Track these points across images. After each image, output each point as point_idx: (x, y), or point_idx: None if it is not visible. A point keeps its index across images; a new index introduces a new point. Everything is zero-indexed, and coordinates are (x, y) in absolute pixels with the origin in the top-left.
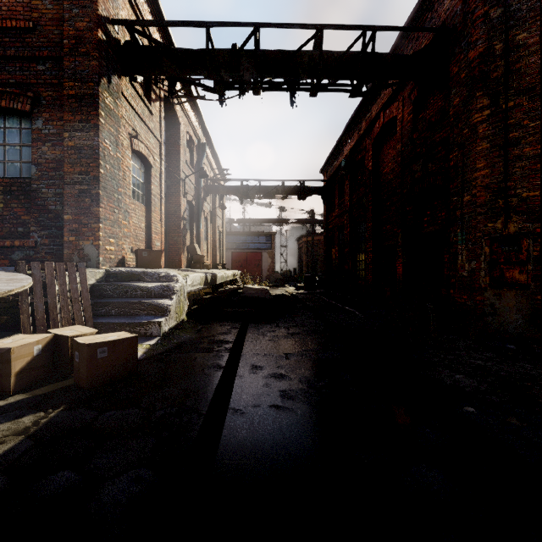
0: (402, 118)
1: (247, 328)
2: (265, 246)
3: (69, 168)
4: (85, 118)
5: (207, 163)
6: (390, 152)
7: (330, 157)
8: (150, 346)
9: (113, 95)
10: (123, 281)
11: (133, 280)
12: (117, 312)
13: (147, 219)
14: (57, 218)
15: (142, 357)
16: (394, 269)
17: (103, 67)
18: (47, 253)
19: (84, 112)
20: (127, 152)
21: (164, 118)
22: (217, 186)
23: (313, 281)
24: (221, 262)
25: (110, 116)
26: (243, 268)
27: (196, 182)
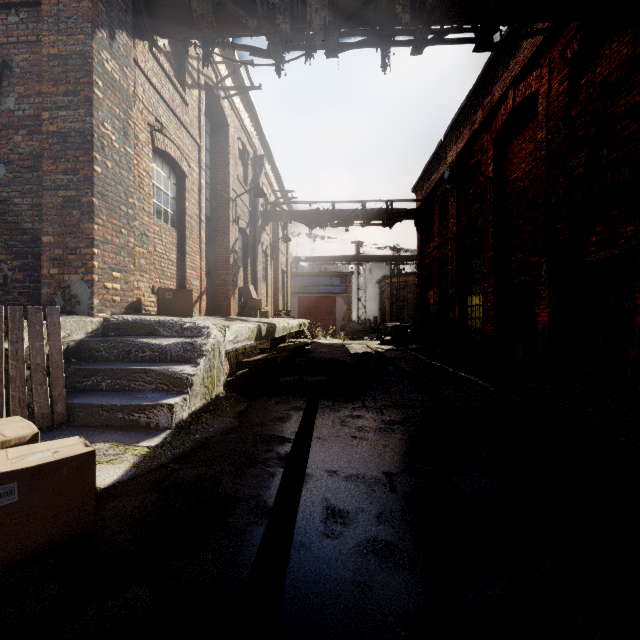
0: (548, 91)
1: (317, 409)
2: (339, 290)
3: (49, 166)
4: (73, 89)
5: (267, 183)
6: (524, 148)
7: (427, 170)
8: (148, 451)
9: (120, 59)
10: (128, 335)
11: (143, 334)
12: (109, 385)
13: (180, 249)
14: (34, 242)
15: (127, 476)
16: (530, 317)
17: (101, 13)
18: (21, 294)
19: (70, 79)
20: (145, 150)
21: (208, 119)
22: (279, 212)
23: (405, 334)
24: (285, 309)
25: (113, 89)
26: (312, 317)
27: (252, 205)
